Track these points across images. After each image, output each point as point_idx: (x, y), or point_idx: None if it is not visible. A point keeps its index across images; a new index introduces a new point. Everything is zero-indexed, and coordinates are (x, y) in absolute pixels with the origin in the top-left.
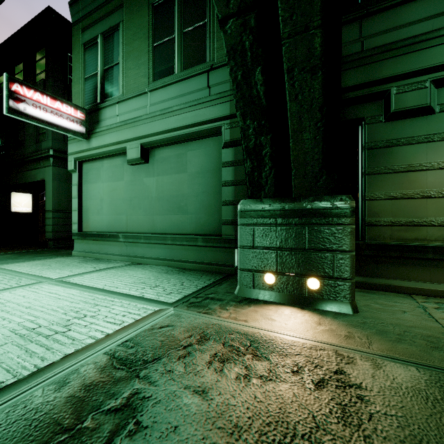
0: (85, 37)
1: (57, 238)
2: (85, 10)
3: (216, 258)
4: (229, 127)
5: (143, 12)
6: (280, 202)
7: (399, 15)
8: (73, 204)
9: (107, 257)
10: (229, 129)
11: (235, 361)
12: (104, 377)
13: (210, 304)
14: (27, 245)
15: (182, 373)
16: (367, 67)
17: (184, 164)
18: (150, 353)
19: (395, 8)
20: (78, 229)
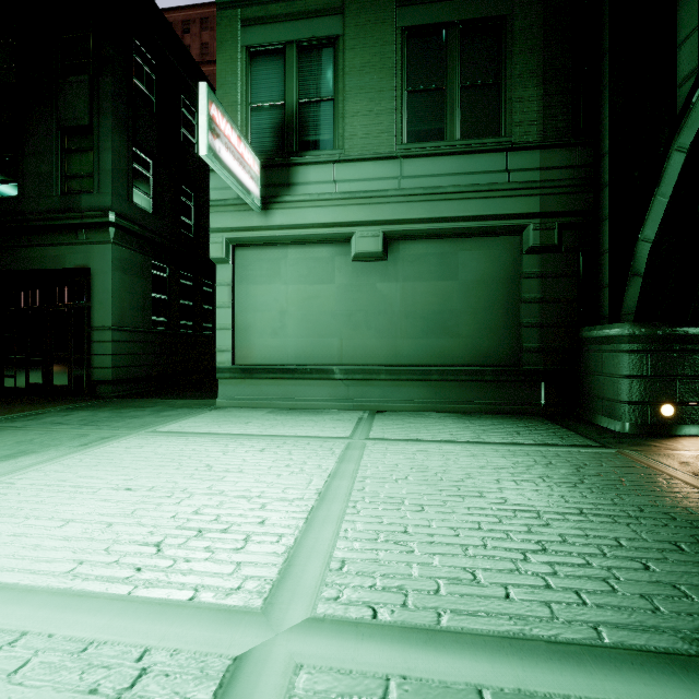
0: (252, 37)
1: (119, 379)
2: None
3: (512, 396)
4: (538, 228)
5: (386, 36)
6: (679, 326)
7: None
8: (218, 317)
9: (305, 406)
10: (538, 230)
11: None
12: None
13: (640, 443)
14: (22, 395)
15: None
16: None
17: (454, 268)
18: None
19: None
20: (231, 361)
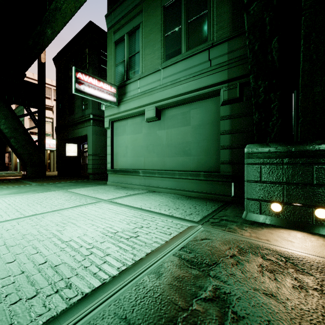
0: (116, 37)
1: (95, 173)
2: (116, 18)
3: (215, 189)
4: (227, 89)
5: (157, 13)
6: (286, 145)
7: None
8: (107, 150)
9: (131, 186)
10: (227, 90)
11: (282, 273)
12: (184, 273)
13: (228, 225)
14: (76, 177)
15: (243, 277)
16: None
17: (188, 119)
18: (207, 258)
19: None
20: (111, 167)
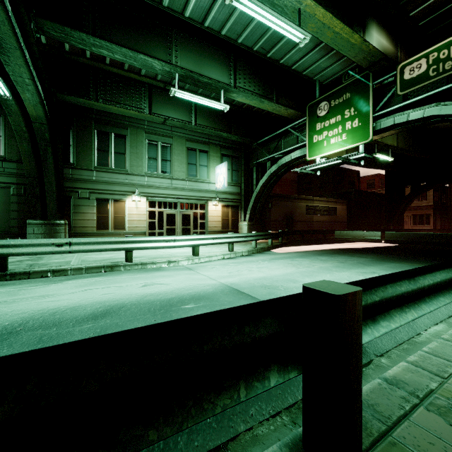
0: None
1: None
2: None
3: None
4: (16, 188)
5: None
6: (44, 221)
7: (81, 172)
8: None
9: None
10: (16, 188)
11: None
12: None
13: None
14: None
15: None
16: (73, 183)
17: None
18: None
19: (80, 170)
20: None
